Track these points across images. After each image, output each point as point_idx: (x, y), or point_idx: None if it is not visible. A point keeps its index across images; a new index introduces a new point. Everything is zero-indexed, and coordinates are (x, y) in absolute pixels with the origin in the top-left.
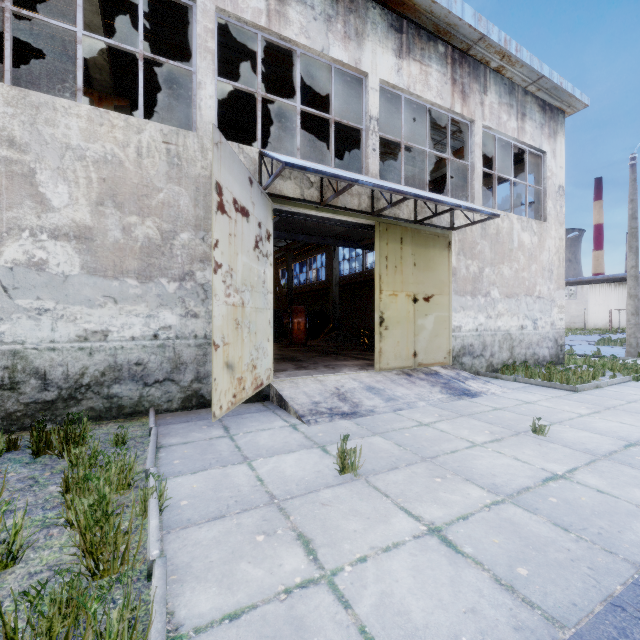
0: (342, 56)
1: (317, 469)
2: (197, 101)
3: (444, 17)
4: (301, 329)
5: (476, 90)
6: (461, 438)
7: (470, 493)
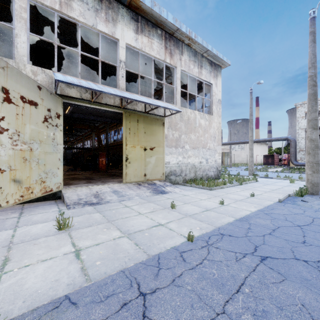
0: (104, 29)
1: (50, 229)
2: (15, 44)
3: (158, 17)
4: (103, 164)
5: (177, 53)
6: (137, 211)
7: (113, 234)
